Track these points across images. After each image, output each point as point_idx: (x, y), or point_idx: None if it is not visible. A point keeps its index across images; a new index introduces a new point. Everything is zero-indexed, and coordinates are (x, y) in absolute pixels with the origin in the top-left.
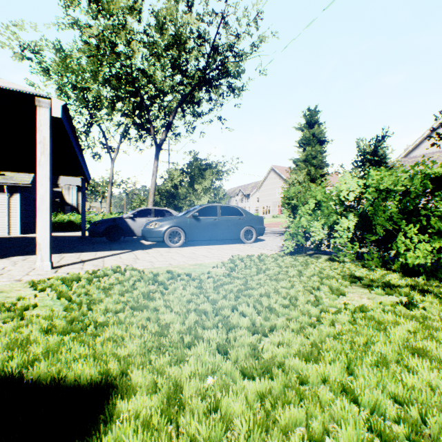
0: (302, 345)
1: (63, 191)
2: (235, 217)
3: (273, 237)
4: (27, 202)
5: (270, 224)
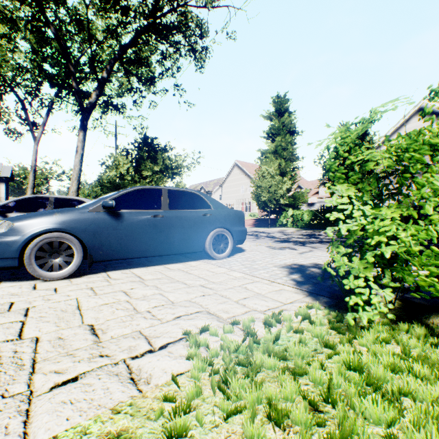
0: None
1: None
2: (196, 211)
3: (252, 243)
4: None
5: None
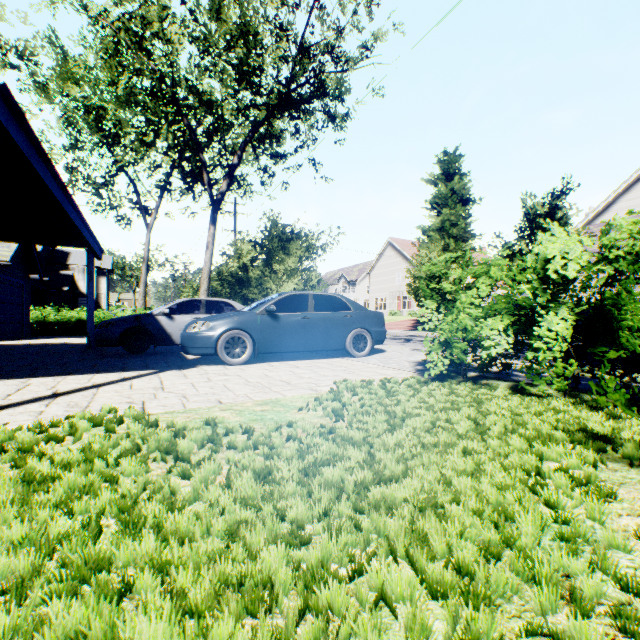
0: None
1: (75, 275)
2: (337, 313)
3: (398, 346)
4: (8, 289)
5: (387, 324)
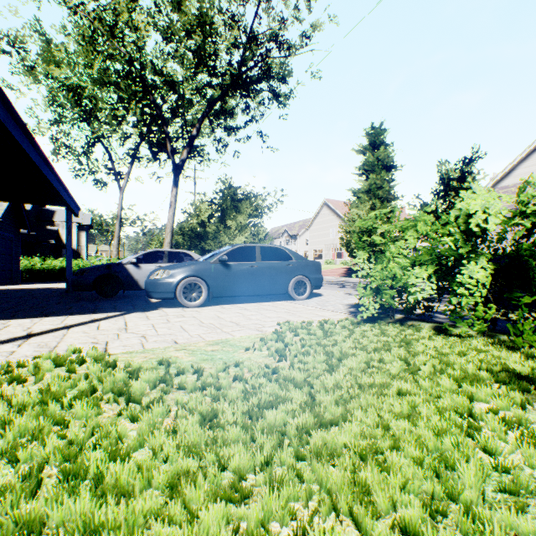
0: None
1: (59, 230)
2: (281, 262)
3: (333, 291)
4: None
5: (323, 271)
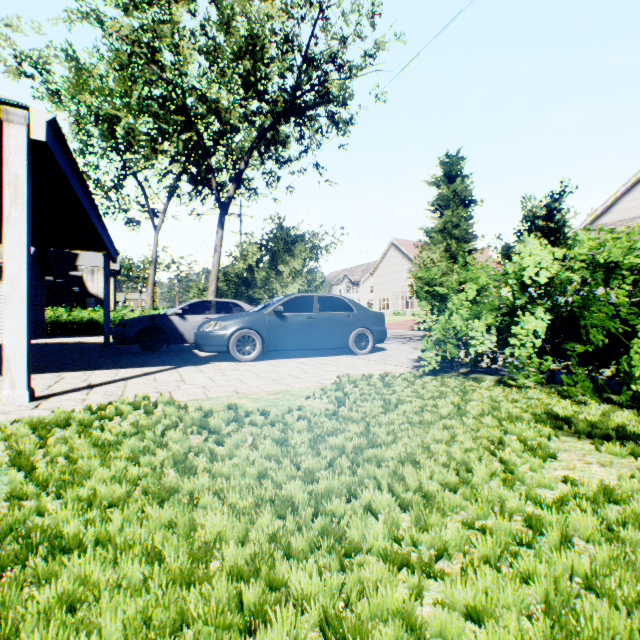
0: (542, 636)
1: (84, 276)
2: (340, 313)
3: (399, 345)
4: None
5: (390, 324)
